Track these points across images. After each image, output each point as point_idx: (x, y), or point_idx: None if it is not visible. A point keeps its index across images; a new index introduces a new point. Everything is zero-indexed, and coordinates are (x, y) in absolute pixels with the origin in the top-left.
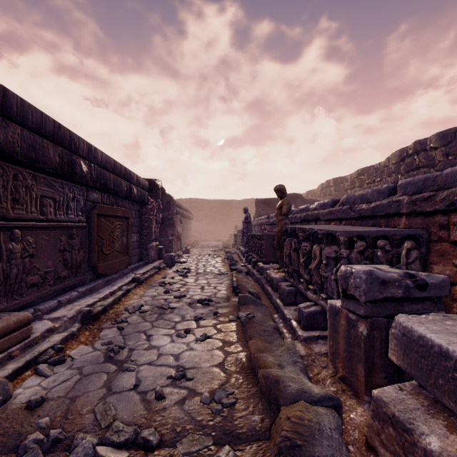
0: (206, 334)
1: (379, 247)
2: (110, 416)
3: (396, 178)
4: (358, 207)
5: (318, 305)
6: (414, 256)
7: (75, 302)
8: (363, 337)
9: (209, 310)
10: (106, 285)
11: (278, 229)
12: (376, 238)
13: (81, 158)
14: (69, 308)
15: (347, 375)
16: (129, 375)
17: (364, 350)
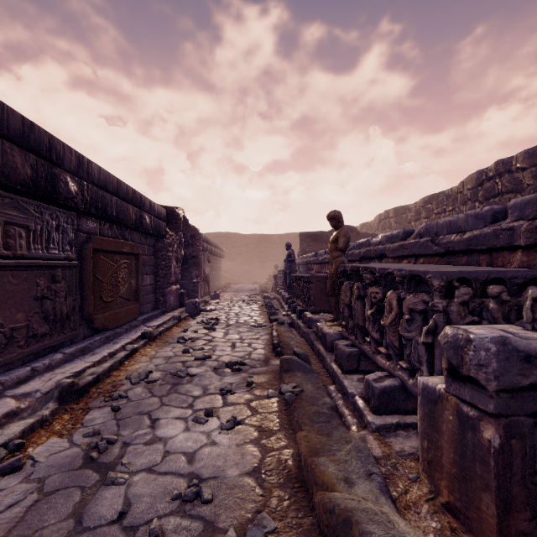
0: (236, 417)
1: (491, 295)
2: None
3: (473, 206)
4: (445, 239)
5: (395, 378)
6: None
7: (57, 368)
8: (492, 449)
9: (241, 379)
10: (106, 342)
11: (333, 269)
12: (486, 283)
13: (66, 173)
14: (47, 379)
15: (459, 505)
16: (115, 492)
17: (496, 473)
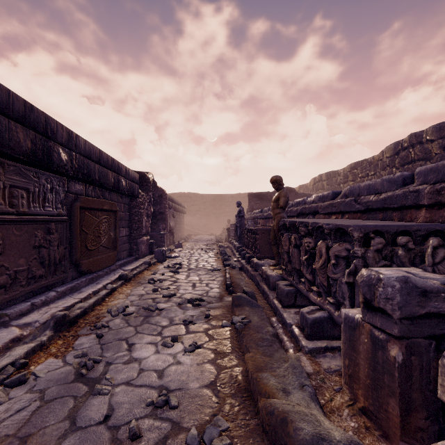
0: (196, 343)
1: (400, 244)
2: None
3: (391, 171)
4: (365, 199)
5: (324, 311)
6: (442, 255)
7: (52, 304)
8: (397, 364)
9: (200, 312)
10: (90, 283)
11: (275, 223)
12: (396, 234)
13: (59, 145)
14: (44, 312)
15: (371, 409)
16: (101, 400)
17: (399, 382)
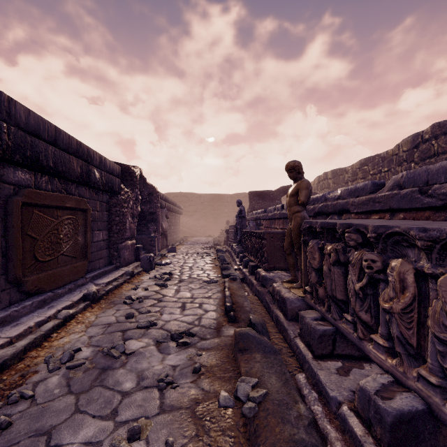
0: (172, 444)
1: None
2: None
3: (409, 167)
4: (444, 188)
5: (412, 393)
6: None
7: None
8: None
9: (187, 359)
10: (40, 307)
11: (292, 225)
12: None
13: None
14: None
15: None
16: None
17: None
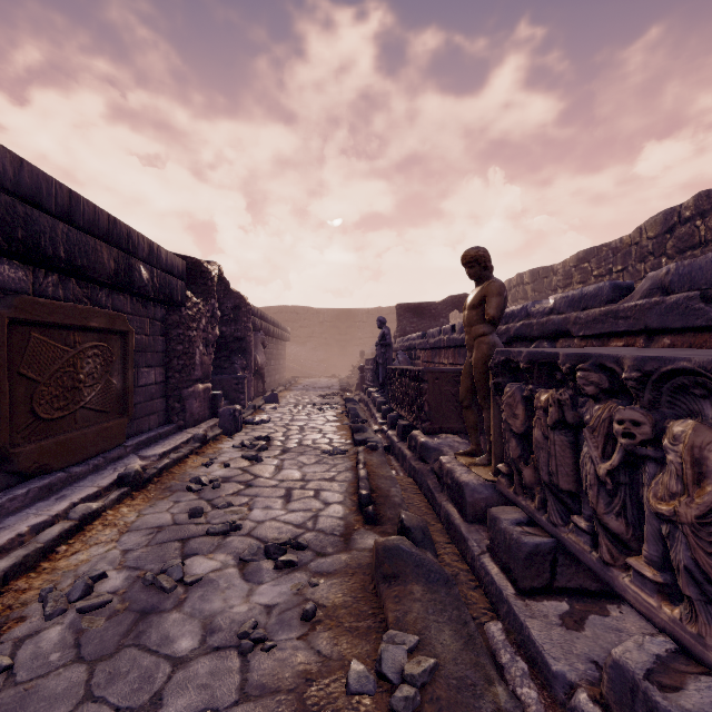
0: None
1: None
2: None
3: (657, 263)
4: None
5: None
6: None
7: None
8: None
9: (292, 592)
10: (42, 498)
11: (473, 358)
12: None
13: None
14: None
15: None
16: None
17: None
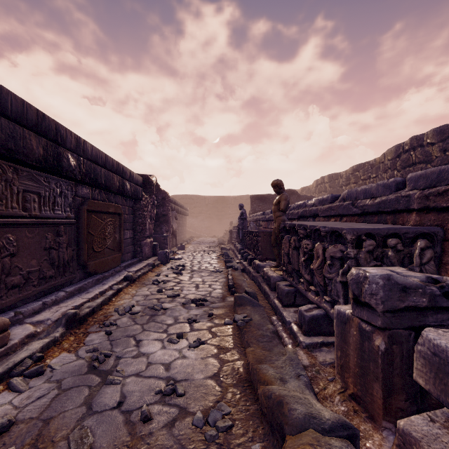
0: (200, 339)
1: (390, 246)
2: (86, 445)
3: (392, 174)
4: (361, 203)
5: (321, 309)
6: (428, 256)
7: (61, 303)
8: (380, 352)
9: (204, 311)
10: (97, 284)
11: (276, 226)
12: (386, 237)
13: (68, 151)
14: (54, 310)
15: (359, 394)
16: (113, 389)
17: (382, 368)
